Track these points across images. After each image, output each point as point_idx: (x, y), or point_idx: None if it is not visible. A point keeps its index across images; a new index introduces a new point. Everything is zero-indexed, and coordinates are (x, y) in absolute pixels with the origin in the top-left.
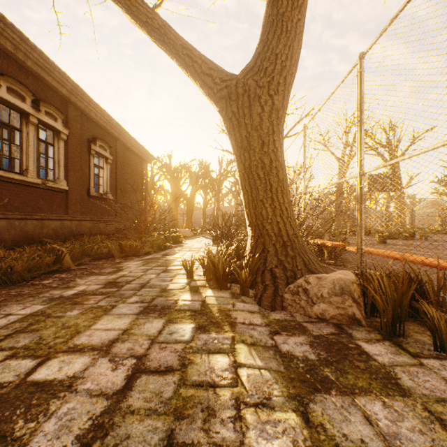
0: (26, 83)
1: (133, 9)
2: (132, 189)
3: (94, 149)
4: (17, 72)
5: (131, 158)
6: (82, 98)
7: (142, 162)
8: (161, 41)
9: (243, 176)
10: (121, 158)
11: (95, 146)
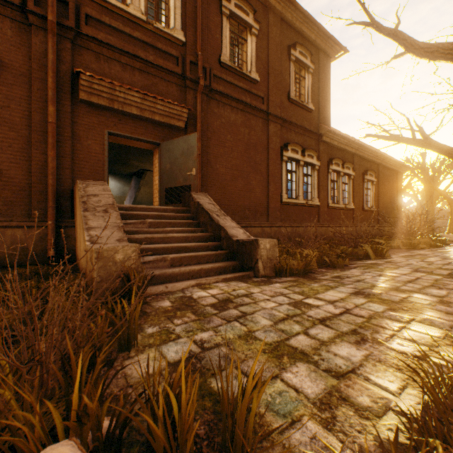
0: (338, 156)
1: (432, 148)
2: (388, 200)
3: (365, 178)
4: (335, 153)
5: (388, 175)
6: (361, 149)
7: (397, 174)
8: (446, 156)
9: None
10: (381, 178)
11: (366, 176)
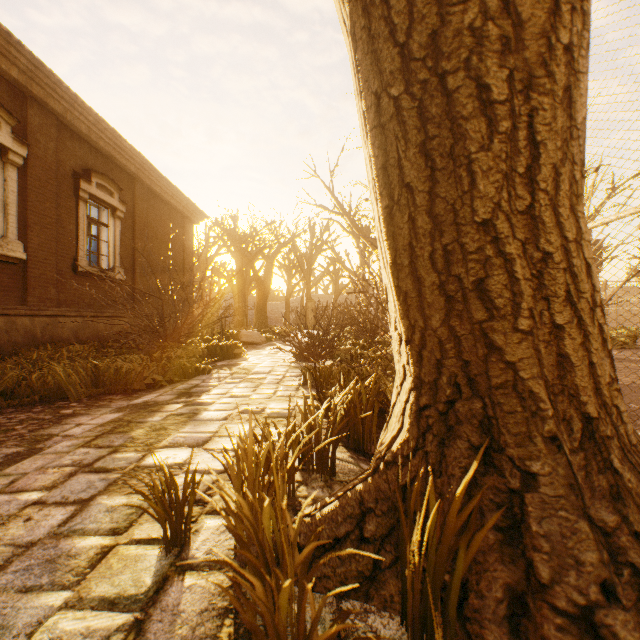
0: None
1: None
2: (165, 264)
3: (87, 189)
4: None
5: (164, 214)
6: (55, 91)
7: (184, 221)
8: None
9: (395, 114)
10: (143, 211)
11: (88, 184)
